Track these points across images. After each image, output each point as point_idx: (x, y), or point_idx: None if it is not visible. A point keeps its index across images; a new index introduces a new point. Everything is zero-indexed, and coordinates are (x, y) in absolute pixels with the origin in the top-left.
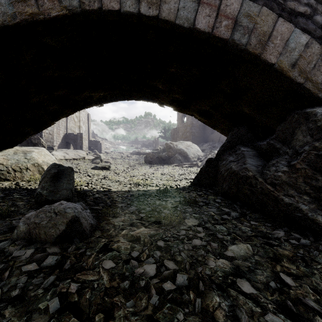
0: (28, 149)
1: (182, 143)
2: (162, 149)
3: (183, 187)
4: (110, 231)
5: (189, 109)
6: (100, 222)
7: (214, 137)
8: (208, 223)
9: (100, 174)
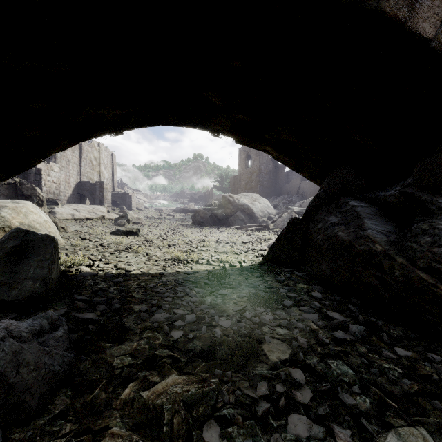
0: (1, 203)
1: (246, 195)
2: (217, 204)
3: (252, 266)
4: (97, 390)
5: (260, 141)
6: (81, 360)
7: (290, 188)
8: (309, 352)
9: (122, 242)
